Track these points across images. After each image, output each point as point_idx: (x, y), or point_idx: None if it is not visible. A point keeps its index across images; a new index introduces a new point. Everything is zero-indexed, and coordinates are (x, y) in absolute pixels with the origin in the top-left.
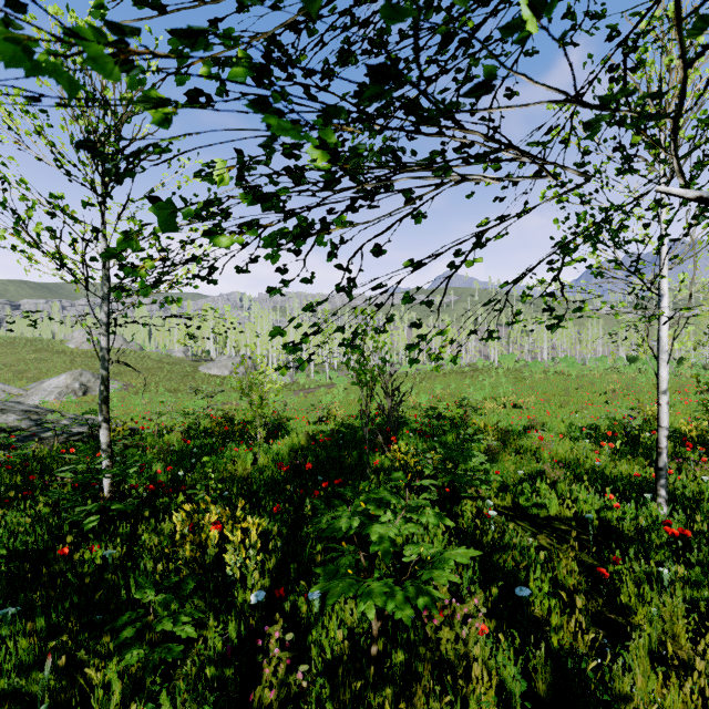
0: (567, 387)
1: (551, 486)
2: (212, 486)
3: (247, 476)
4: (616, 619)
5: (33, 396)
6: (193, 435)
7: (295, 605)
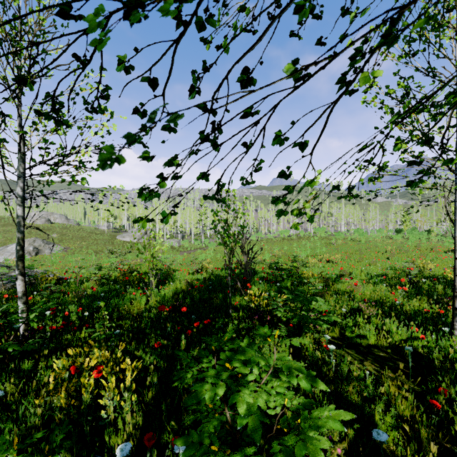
0: (360, 248)
1: (369, 321)
2: (107, 325)
3: (140, 314)
4: (452, 449)
5: (0, 255)
6: (104, 283)
7: (165, 442)
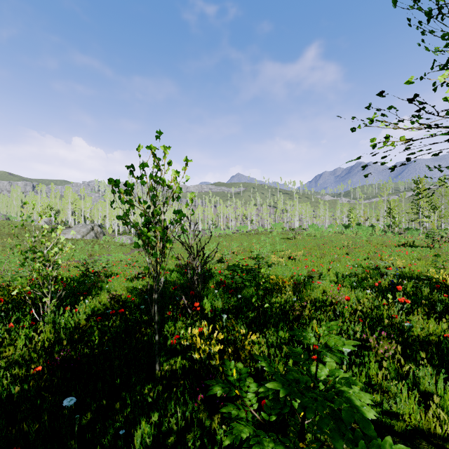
0: (318, 243)
1: (398, 378)
2: None
3: None
4: None
5: None
6: None
7: None
